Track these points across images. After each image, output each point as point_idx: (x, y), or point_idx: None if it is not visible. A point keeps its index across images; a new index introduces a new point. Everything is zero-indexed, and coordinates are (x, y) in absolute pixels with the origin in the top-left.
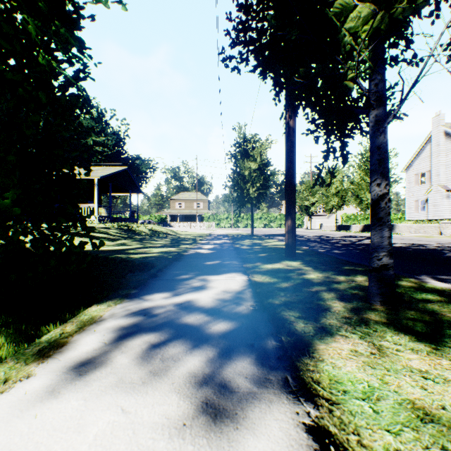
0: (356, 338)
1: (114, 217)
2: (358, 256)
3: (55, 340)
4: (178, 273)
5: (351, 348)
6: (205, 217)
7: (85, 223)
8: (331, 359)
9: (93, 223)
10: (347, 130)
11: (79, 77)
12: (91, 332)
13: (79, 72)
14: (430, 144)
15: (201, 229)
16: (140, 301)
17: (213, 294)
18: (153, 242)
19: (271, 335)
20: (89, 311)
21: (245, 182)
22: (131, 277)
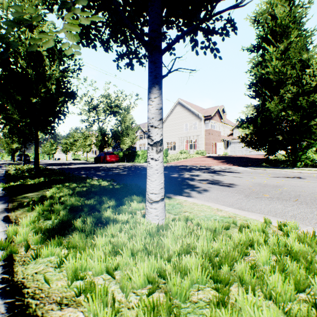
0: None
1: None
2: None
3: None
4: None
5: None
6: None
7: None
8: None
9: None
10: None
11: None
12: None
13: None
14: None
15: None
16: None
17: None
18: None
19: None
20: None
21: None
22: None
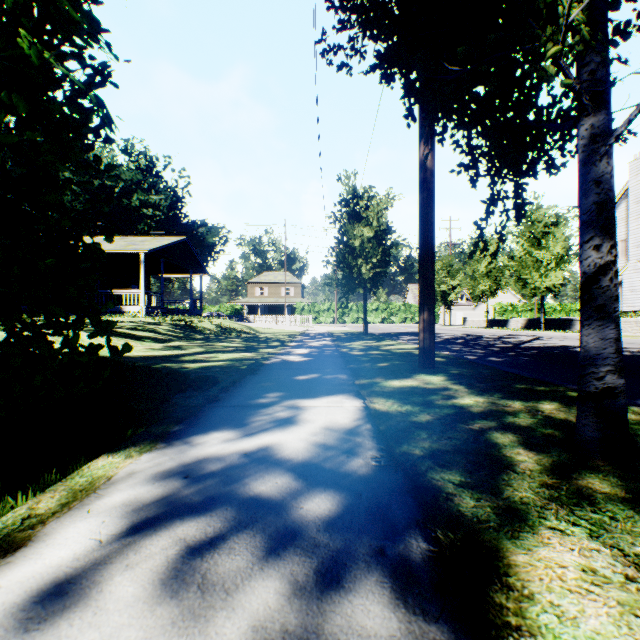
0: (583, 537)
1: (168, 308)
2: (529, 366)
3: (8, 533)
4: (252, 395)
5: (581, 563)
6: (297, 308)
7: (98, 314)
8: (549, 593)
9: (136, 317)
10: (526, 164)
11: (93, 82)
12: (81, 514)
13: (95, 75)
14: (626, 200)
15: (292, 325)
16: (183, 448)
17: (307, 435)
18: (221, 345)
19: (416, 527)
20: (90, 467)
21: (355, 256)
22: (179, 400)
